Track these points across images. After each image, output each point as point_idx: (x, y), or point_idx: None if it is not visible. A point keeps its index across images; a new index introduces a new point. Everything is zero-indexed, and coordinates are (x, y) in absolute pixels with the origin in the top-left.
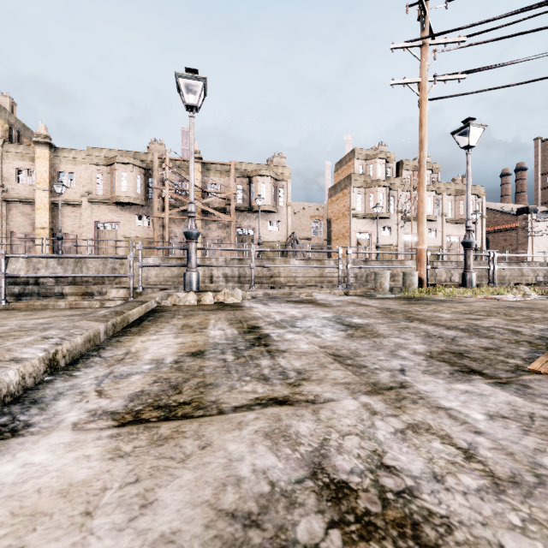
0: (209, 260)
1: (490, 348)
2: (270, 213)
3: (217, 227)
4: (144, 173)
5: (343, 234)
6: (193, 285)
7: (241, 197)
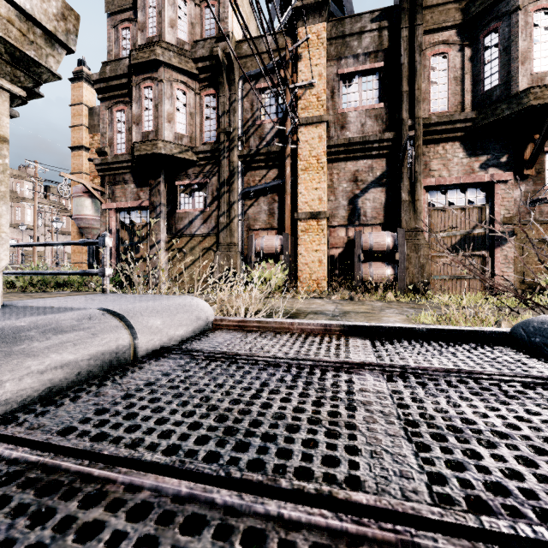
0: None
1: None
2: None
3: None
4: None
5: None
6: None
7: None
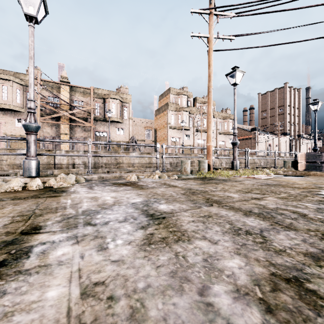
0: (72, 152)
1: (315, 254)
2: (118, 123)
3: (80, 130)
4: (22, 88)
5: (164, 138)
6: (31, 171)
7: (98, 111)
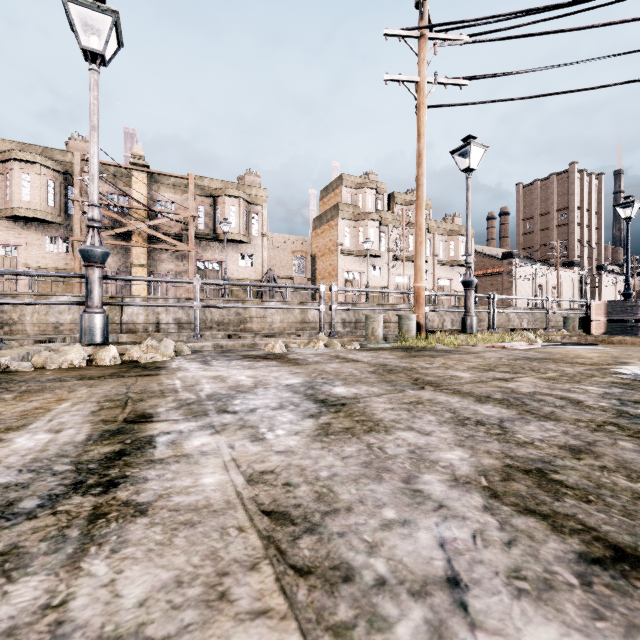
0: (154, 301)
1: (576, 447)
2: (241, 244)
3: (169, 258)
4: (59, 178)
5: (330, 273)
6: (94, 334)
7: (203, 221)
